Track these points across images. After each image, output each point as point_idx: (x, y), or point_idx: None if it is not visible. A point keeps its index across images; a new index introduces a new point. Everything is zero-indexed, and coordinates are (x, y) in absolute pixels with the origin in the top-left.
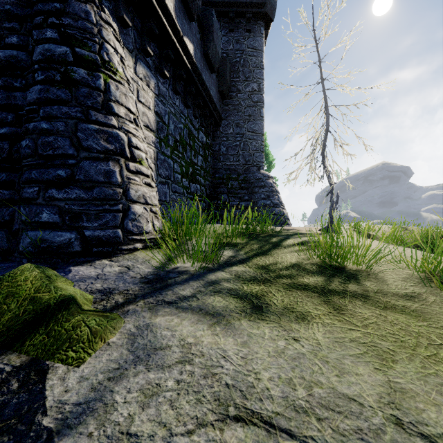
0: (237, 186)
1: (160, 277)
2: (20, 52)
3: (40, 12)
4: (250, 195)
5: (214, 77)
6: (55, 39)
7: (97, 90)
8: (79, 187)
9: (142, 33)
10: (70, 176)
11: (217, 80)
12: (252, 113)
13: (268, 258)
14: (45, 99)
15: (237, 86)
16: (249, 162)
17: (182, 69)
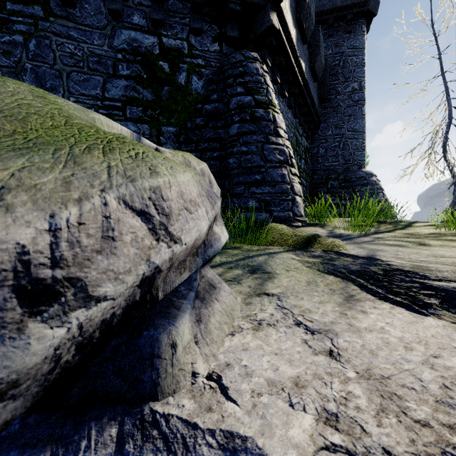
0: (337, 186)
1: (339, 236)
2: (219, 104)
3: (230, 76)
4: (352, 194)
5: (315, 85)
6: (243, 92)
7: (269, 121)
8: (268, 186)
9: (273, 67)
10: (262, 179)
11: (317, 87)
12: (353, 112)
13: (408, 231)
14: (242, 132)
15: (336, 89)
16: (349, 161)
17: (295, 87)
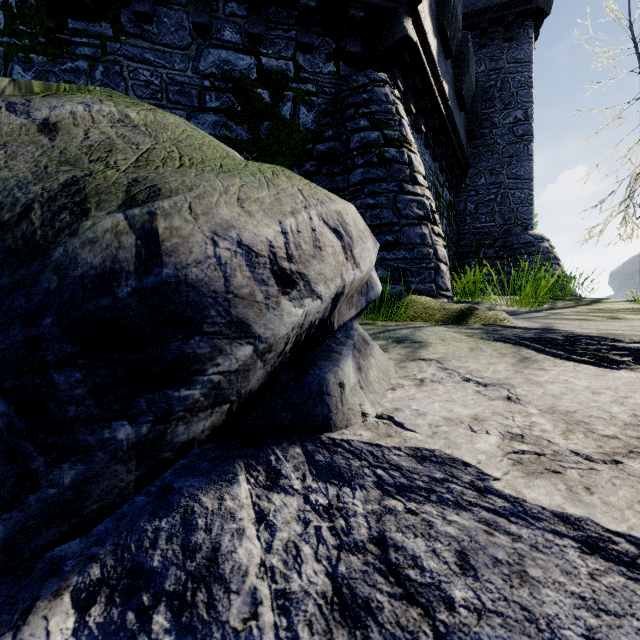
0: (493, 255)
1: None
2: (336, 143)
3: (350, 106)
4: (514, 266)
5: (462, 116)
6: (368, 126)
7: (404, 164)
8: (403, 249)
9: (406, 92)
10: (395, 241)
11: (465, 118)
12: (515, 152)
13: (596, 306)
14: (367, 179)
15: (491, 120)
16: (510, 221)
17: (435, 118)
